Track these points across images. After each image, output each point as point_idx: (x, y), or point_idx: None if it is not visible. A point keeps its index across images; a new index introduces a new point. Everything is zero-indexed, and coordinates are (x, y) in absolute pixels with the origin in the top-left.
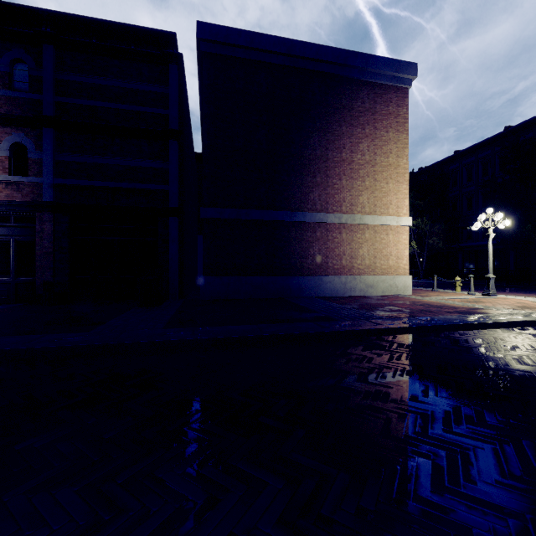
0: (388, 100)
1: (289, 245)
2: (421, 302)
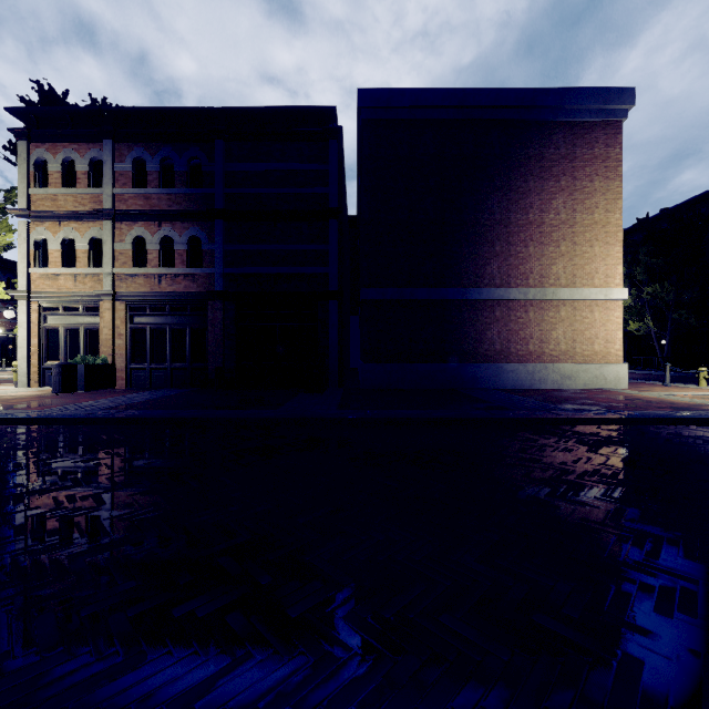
0: (592, 140)
1: (461, 328)
2: (632, 397)
